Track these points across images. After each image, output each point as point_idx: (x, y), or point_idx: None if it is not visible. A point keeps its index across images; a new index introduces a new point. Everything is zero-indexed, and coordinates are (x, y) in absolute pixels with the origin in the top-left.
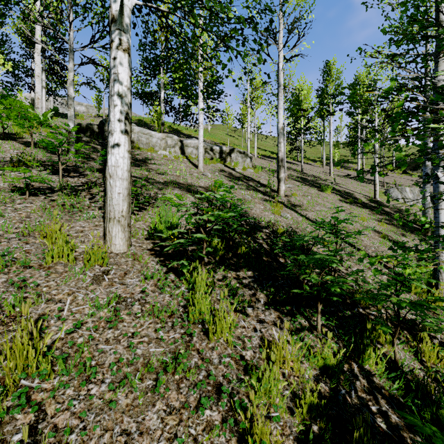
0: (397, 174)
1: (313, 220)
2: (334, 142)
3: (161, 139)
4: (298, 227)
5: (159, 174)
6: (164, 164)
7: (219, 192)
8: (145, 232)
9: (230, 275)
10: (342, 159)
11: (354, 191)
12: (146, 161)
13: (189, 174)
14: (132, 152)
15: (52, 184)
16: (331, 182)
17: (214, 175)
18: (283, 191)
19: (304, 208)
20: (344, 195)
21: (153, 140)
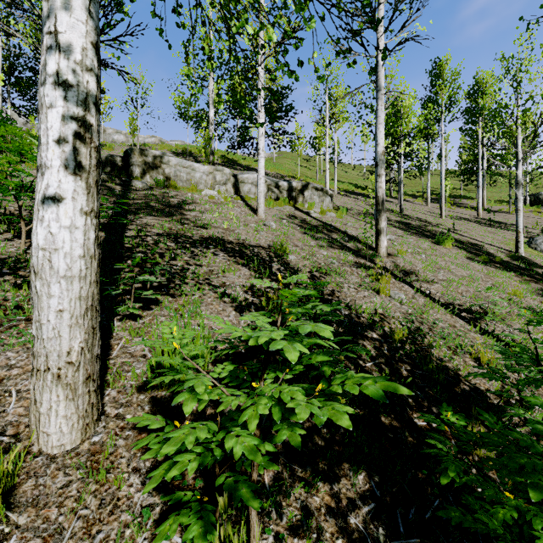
0: (535, 213)
1: (442, 301)
2: (437, 170)
3: (208, 174)
4: (423, 319)
5: (198, 227)
6: (209, 209)
7: (288, 255)
8: (143, 365)
9: (318, 498)
10: (450, 193)
11: (482, 241)
12: (183, 207)
13: (244, 225)
14: (165, 193)
15: (5, 258)
16: (449, 229)
17: (281, 225)
18: (384, 249)
19: (422, 277)
20: (471, 249)
21: (196, 175)
